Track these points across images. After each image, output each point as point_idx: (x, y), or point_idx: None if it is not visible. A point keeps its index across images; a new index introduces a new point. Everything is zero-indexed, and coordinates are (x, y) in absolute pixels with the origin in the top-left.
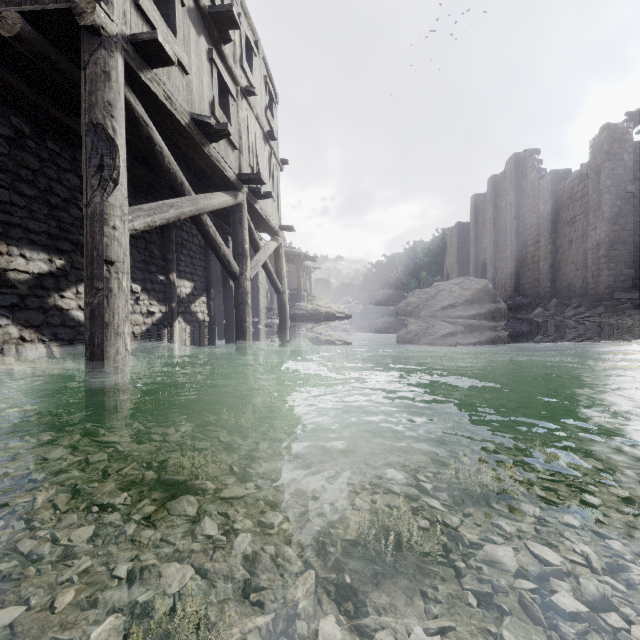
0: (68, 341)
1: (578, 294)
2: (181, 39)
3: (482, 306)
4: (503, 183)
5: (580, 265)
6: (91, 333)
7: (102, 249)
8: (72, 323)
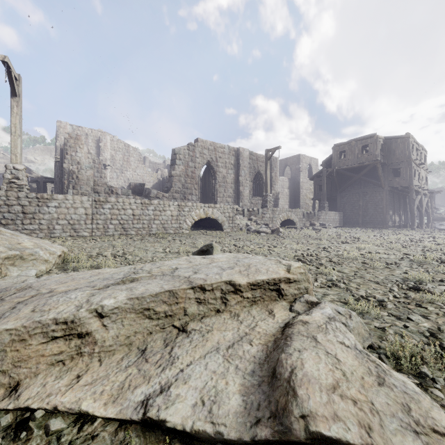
0: (392, 224)
1: None
2: (415, 176)
3: None
4: None
5: None
6: (412, 222)
7: (414, 212)
8: (393, 221)
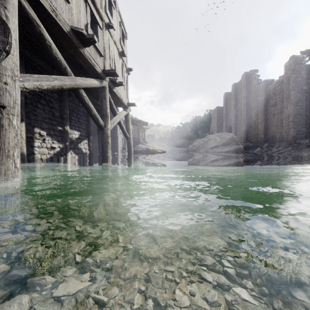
0: None
1: (278, 141)
2: None
3: (231, 146)
4: (240, 87)
5: (279, 126)
6: None
7: None
8: None
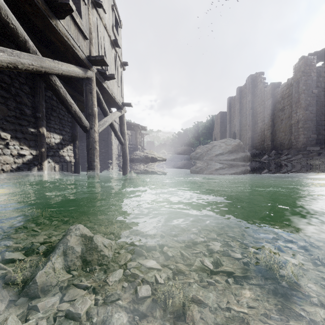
0: None
1: (286, 148)
2: None
3: (237, 154)
4: (244, 90)
5: (287, 132)
6: None
7: None
8: None
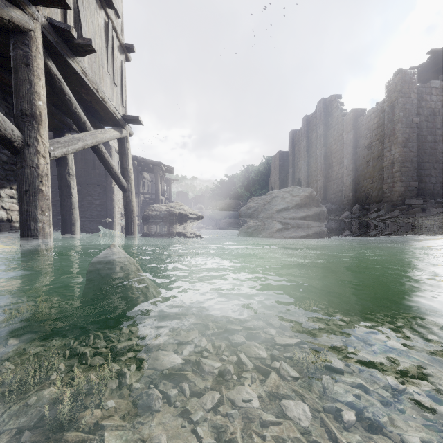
0: None
1: (374, 201)
2: None
3: (309, 209)
4: (314, 121)
5: (376, 179)
6: None
7: None
8: None
